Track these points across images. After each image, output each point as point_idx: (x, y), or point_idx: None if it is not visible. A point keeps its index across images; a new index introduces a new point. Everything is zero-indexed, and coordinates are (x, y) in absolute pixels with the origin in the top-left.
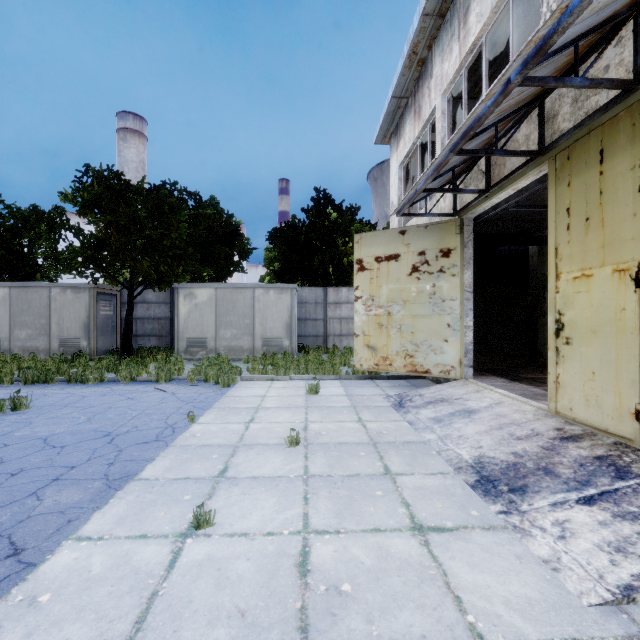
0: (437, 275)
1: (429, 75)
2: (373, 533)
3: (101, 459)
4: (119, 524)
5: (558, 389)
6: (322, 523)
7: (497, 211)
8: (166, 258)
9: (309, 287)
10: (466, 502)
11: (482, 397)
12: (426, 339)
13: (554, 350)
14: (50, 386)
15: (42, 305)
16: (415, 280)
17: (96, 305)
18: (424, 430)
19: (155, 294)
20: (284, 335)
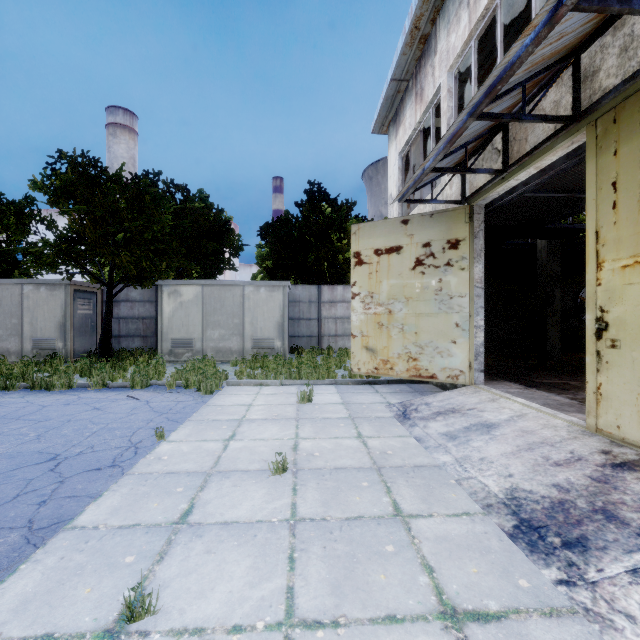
0: (444, 269)
1: (433, 52)
2: (387, 625)
3: (32, 495)
4: (18, 613)
5: (600, 402)
6: (313, 606)
7: (512, 196)
8: (148, 253)
9: (303, 285)
10: (508, 563)
11: (499, 407)
12: (431, 340)
13: (594, 354)
14: (9, 393)
15: (13, 303)
16: (419, 275)
17: (73, 303)
18: (436, 449)
19: (139, 292)
20: (276, 335)
